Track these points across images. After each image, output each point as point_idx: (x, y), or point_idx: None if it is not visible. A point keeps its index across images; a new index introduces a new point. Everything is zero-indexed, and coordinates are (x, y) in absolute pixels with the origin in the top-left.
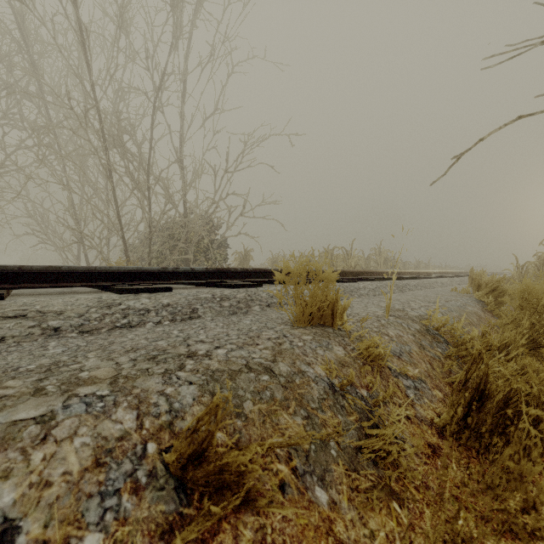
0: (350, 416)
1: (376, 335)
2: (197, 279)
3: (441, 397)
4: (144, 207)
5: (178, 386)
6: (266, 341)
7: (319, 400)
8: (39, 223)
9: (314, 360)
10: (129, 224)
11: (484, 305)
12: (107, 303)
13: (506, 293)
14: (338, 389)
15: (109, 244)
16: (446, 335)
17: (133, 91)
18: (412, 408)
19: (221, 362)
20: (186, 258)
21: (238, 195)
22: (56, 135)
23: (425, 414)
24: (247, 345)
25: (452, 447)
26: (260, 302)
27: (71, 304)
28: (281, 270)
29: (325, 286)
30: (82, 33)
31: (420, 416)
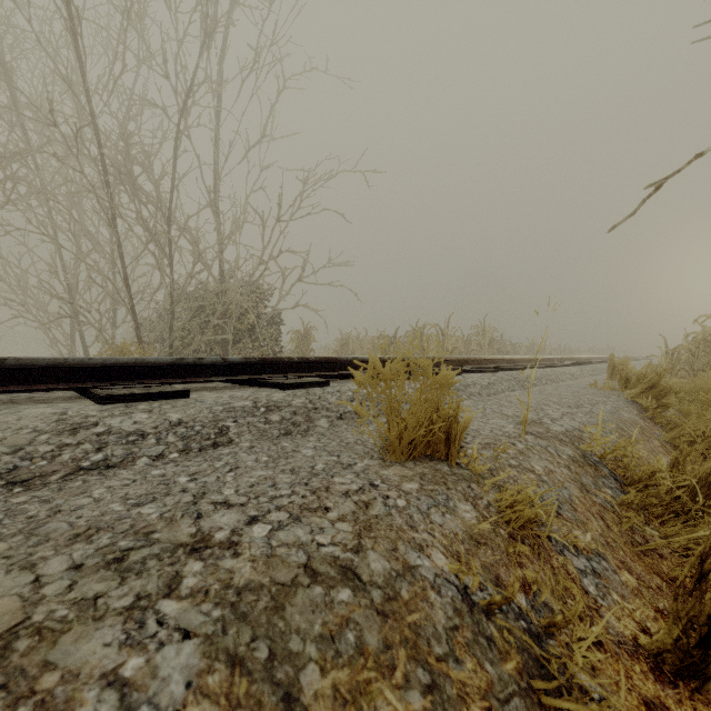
0: (506, 660)
1: (517, 473)
2: (232, 374)
3: (635, 585)
4: (162, 268)
5: (154, 648)
6: (342, 499)
7: (447, 634)
8: (13, 288)
9: (428, 538)
10: (144, 292)
11: (641, 408)
12: (71, 424)
13: (674, 393)
14: (477, 599)
15: (115, 319)
16: (609, 462)
17: (150, 108)
18: (599, 617)
19: (257, 562)
20: (223, 339)
21: (295, 252)
22: (37, 165)
23: (621, 627)
24: (308, 512)
25: (683, 701)
26: (328, 411)
27: (4, 428)
28: (357, 359)
29: (437, 397)
30: (71, 18)
31: (615, 635)
